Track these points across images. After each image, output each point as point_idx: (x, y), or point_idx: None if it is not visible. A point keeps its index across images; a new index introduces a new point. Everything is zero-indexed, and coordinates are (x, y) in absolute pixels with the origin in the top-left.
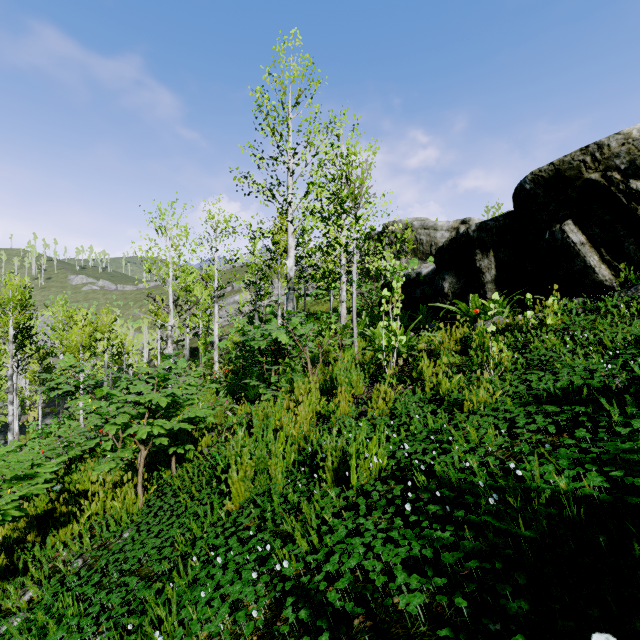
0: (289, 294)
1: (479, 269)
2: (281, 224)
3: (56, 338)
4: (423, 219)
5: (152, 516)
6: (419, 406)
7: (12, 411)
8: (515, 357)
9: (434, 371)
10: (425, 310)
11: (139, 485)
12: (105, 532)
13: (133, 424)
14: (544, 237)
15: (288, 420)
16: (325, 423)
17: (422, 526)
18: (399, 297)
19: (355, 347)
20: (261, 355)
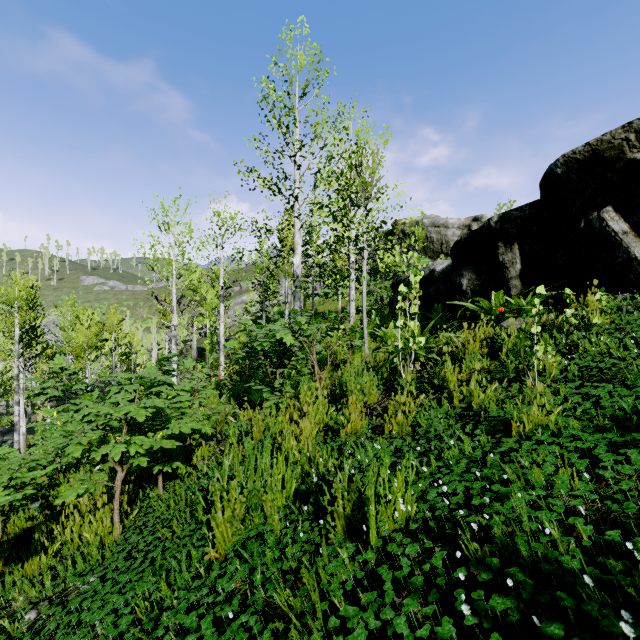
0: (296, 293)
1: (502, 264)
2: (288, 220)
3: (65, 338)
4: (433, 217)
5: (127, 552)
6: (447, 422)
7: (18, 411)
8: (562, 363)
9: (459, 378)
10: (440, 309)
11: (115, 512)
12: (71, 572)
13: (112, 439)
14: (578, 227)
15: (288, 442)
16: (334, 439)
17: (484, 633)
18: (417, 293)
19: (365, 348)
20: (265, 357)
